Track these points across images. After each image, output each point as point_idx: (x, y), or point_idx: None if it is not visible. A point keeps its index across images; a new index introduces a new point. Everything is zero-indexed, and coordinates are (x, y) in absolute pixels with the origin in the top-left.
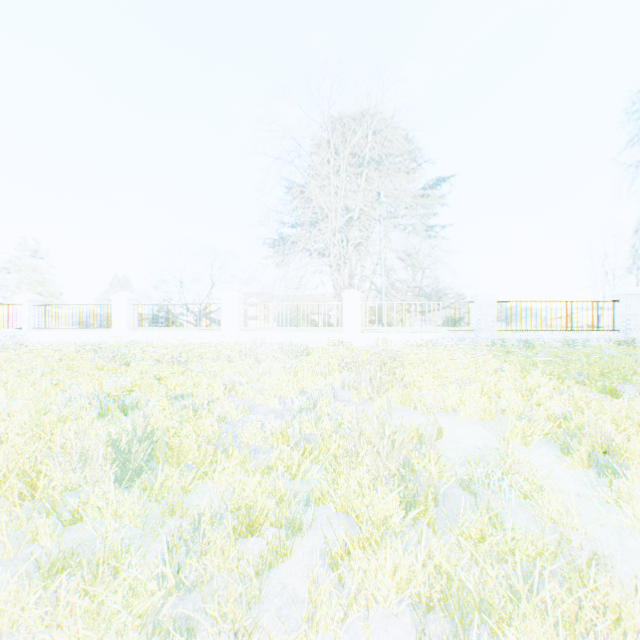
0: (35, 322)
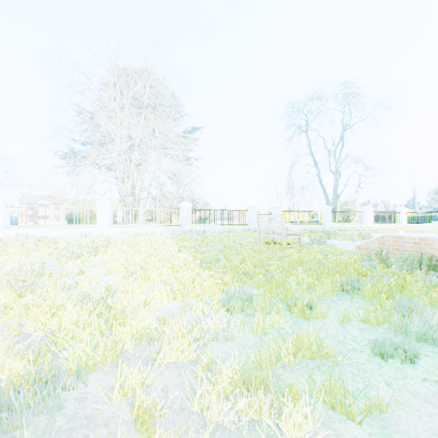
0: None
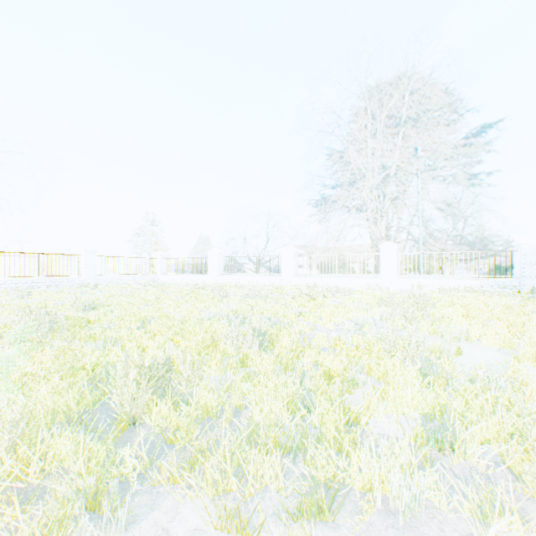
0: (163, 269)
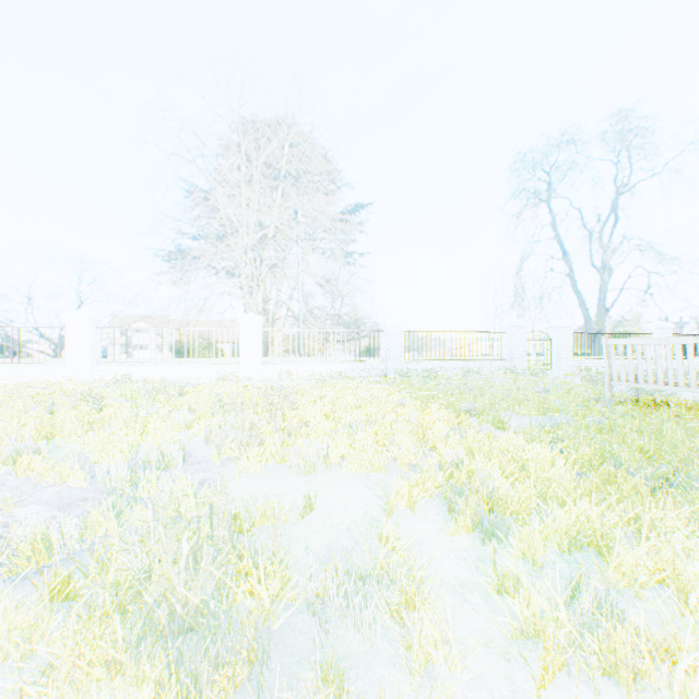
0: None
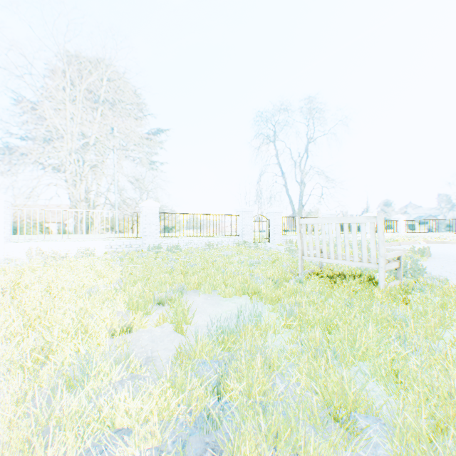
0: None
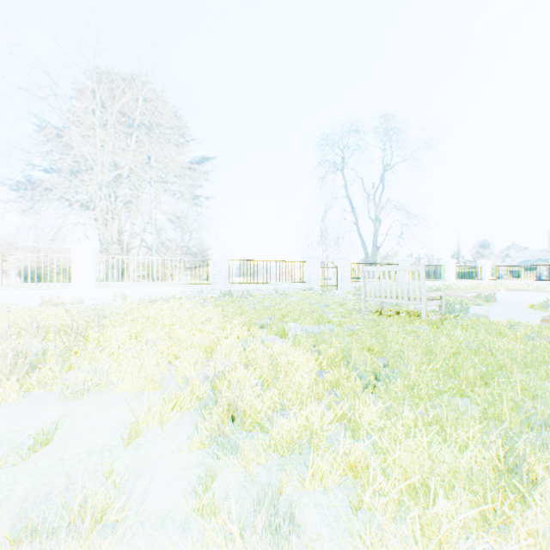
0: None
